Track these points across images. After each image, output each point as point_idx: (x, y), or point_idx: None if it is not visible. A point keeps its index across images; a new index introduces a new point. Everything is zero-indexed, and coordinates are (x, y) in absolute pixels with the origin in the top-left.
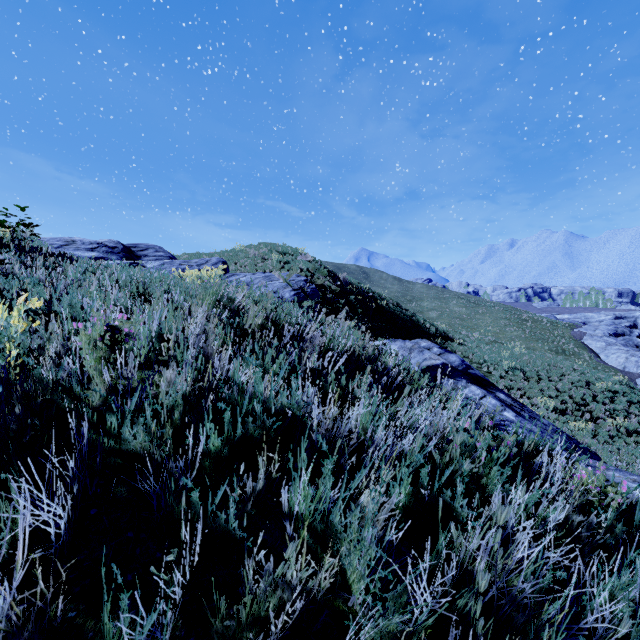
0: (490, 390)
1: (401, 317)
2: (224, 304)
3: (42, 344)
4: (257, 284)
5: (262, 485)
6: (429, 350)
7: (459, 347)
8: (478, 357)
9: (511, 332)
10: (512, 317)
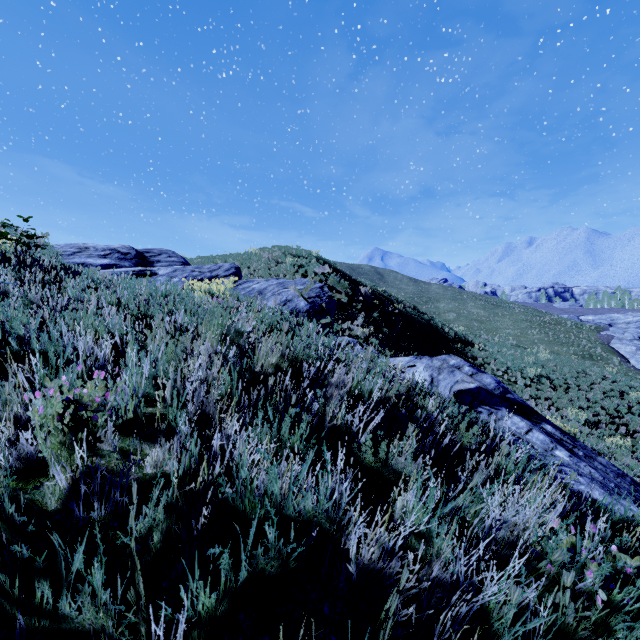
0: (534, 420)
1: (419, 321)
2: (232, 338)
3: None
4: (271, 292)
5: None
6: (459, 369)
7: (480, 353)
8: (501, 363)
9: (533, 335)
10: (534, 319)
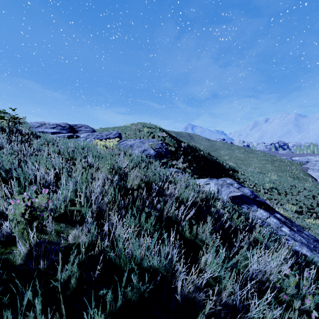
0: (271, 212)
1: (210, 160)
2: (115, 170)
3: None
4: (136, 145)
5: None
6: (232, 185)
7: (241, 176)
8: (252, 181)
9: (268, 167)
10: (268, 159)
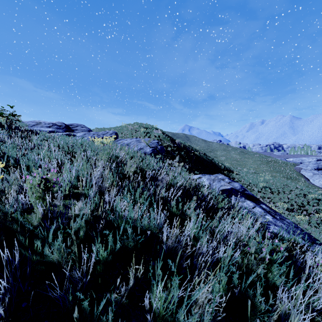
0: (257, 203)
1: (206, 160)
2: (113, 159)
3: (8, 186)
4: (132, 144)
5: (132, 283)
6: (223, 180)
7: (236, 176)
8: (246, 181)
9: (263, 167)
10: (263, 160)
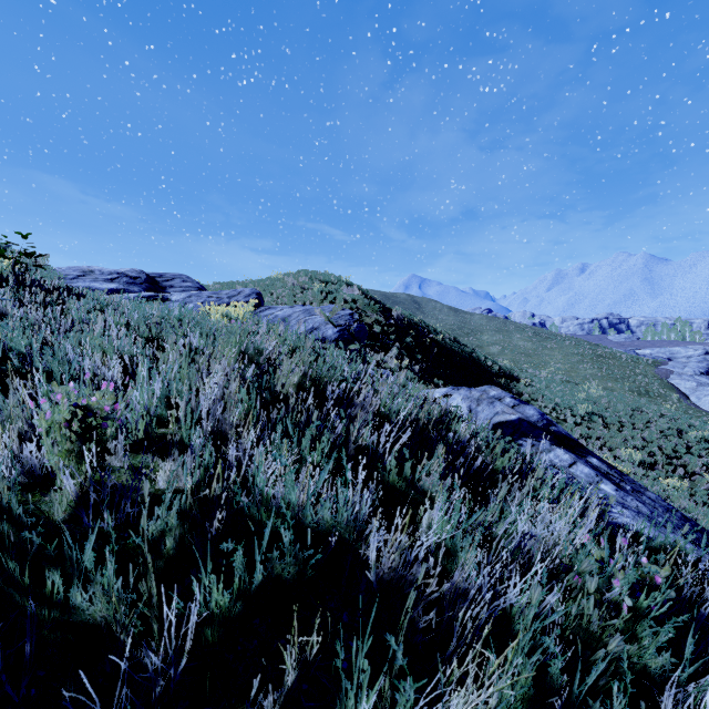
0: (579, 453)
1: (459, 354)
2: (250, 357)
3: (1, 422)
4: (295, 319)
5: (293, 677)
6: (500, 401)
7: (526, 388)
8: (549, 400)
9: (585, 370)
10: (586, 353)
